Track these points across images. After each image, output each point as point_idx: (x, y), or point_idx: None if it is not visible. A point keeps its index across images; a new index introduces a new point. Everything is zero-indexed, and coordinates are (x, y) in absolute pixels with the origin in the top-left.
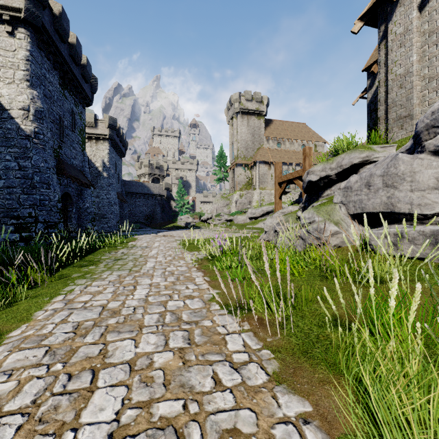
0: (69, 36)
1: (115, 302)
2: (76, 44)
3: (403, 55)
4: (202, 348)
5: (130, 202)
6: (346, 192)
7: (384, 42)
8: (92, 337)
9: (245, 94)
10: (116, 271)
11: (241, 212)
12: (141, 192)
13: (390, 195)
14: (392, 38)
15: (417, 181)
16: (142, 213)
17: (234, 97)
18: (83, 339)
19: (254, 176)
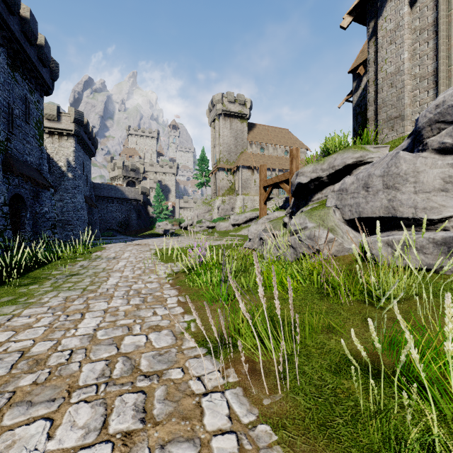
0: (20, 7)
1: (45, 343)
2: (30, 19)
3: (394, 52)
4: (163, 428)
5: (101, 207)
6: (340, 195)
7: (373, 39)
8: None
9: (227, 95)
10: (64, 292)
11: (224, 219)
12: (114, 196)
13: (392, 197)
14: (382, 35)
15: (421, 182)
16: (115, 219)
17: (216, 98)
18: None
19: (237, 181)
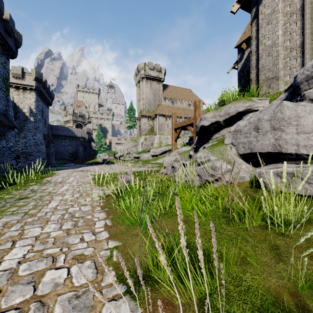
0: None
1: None
2: None
3: (271, 30)
4: None
5: (57, 143)
6: (235, 135)
7: (255, 21)
8: None
9: (148, 64)
10: (6, 217)
11: (146, 151)
12: (66, 135)
13: (278, 137)
14: (262, 17)
15: (302, 125)
16: (67, 152)
17: (140, 66)
18: None
19: (155, 125)
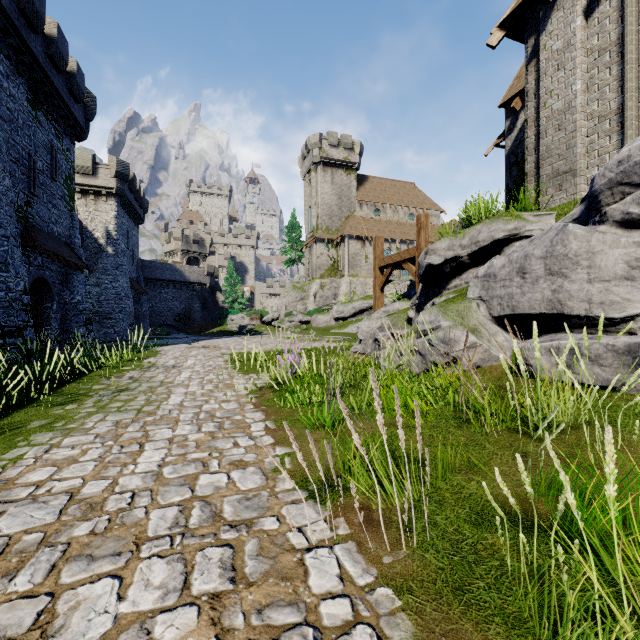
0: (45, 22)
1: (98, 483)
2: (57, 38)
3: (562, 81)
4: (259, 590)
5: (152, 294)
6: (486, 282)
7: (534, 62)
8: (29, 575)
9: (328, 136)
10: (112, 415)
11: (323, 311)
12: (170, 278)
13: (557, 287)
14: (545, 57)
15: (598, 266)
16: (171, 311)
17: (312, 140)
18: (7, 583)
19: (342, 257)
